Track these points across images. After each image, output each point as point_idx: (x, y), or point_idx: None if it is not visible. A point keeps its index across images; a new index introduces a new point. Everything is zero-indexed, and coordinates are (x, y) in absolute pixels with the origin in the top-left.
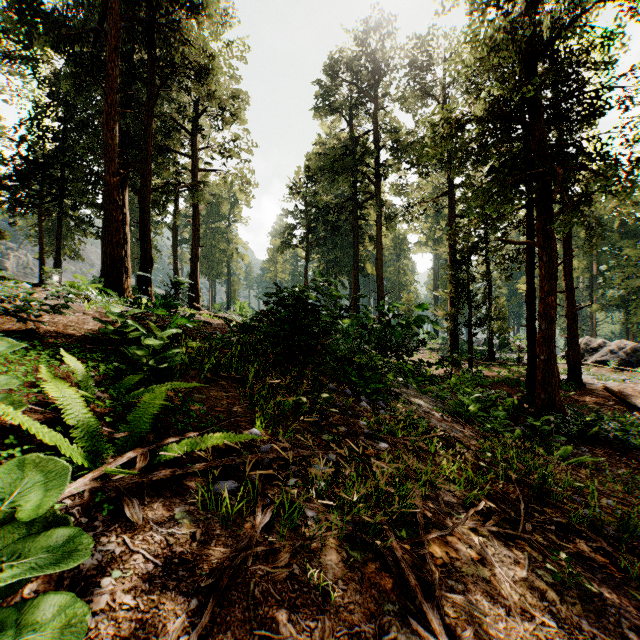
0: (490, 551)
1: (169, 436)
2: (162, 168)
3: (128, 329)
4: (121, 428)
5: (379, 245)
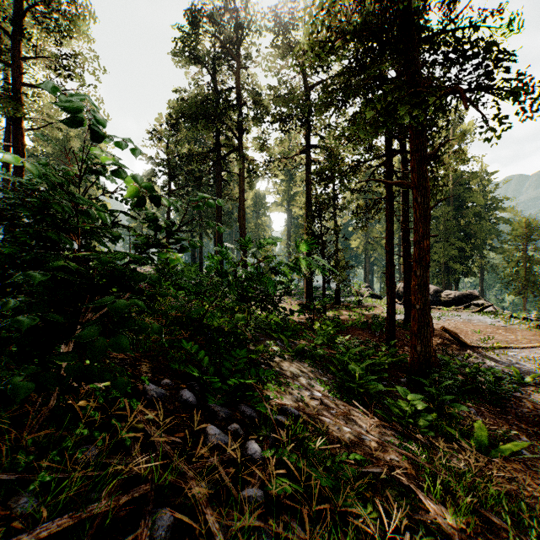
0: None
1: None
2: None
3: None
4: None
5: (242, 196)
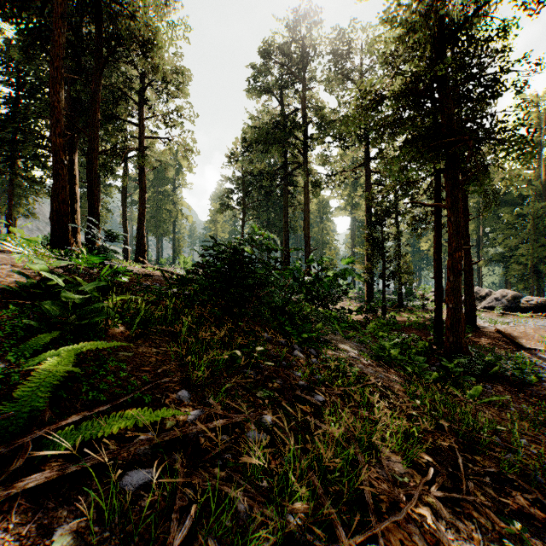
0: (442, 525)
1: (75, 409)
2: (111, 135)
3: (52, 282)
4: (3, 408)
5: (306, 208)
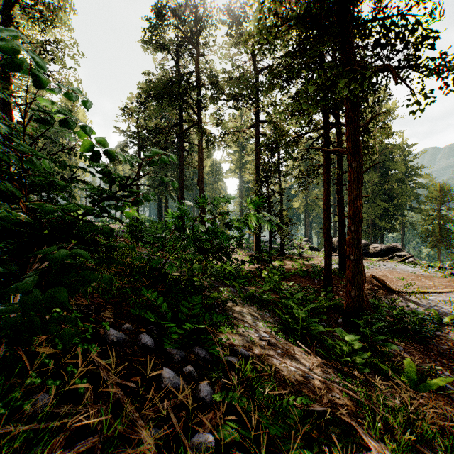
0: None
1: None
2: None
3: None
4: None
5: (201, 164)
